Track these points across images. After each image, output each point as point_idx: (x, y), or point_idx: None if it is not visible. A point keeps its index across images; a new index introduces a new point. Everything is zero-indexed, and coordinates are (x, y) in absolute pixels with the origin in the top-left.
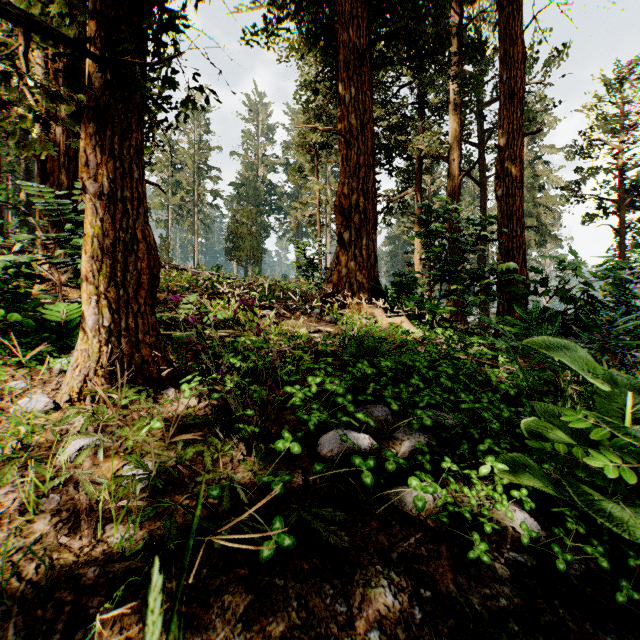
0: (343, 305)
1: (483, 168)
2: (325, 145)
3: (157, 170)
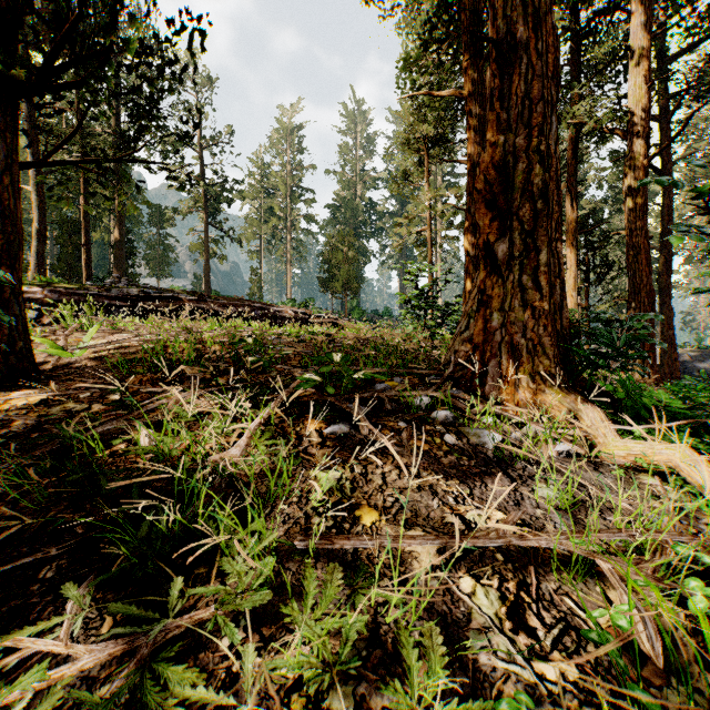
0: (496, 389)
1: (667, 149)
2: (438, 139)
3: (249, 198)
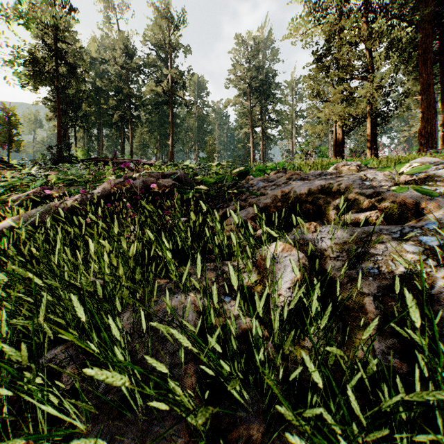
0: None
1: None
2: None
3: None
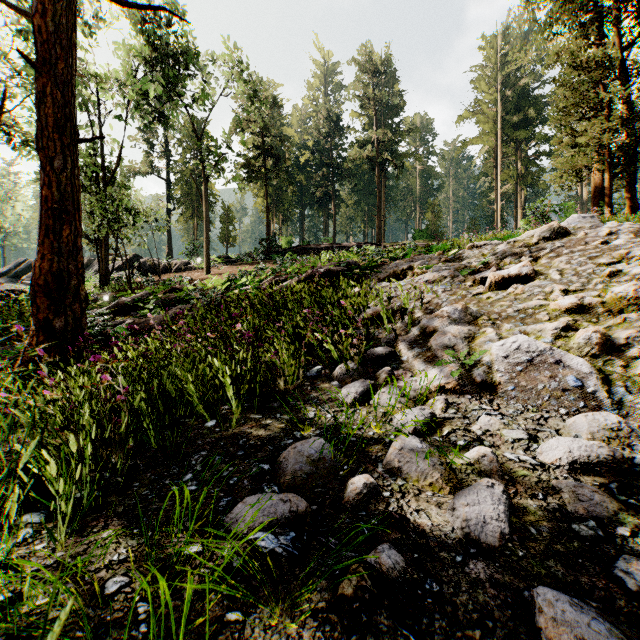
0: None
1: None
2: None
3: None
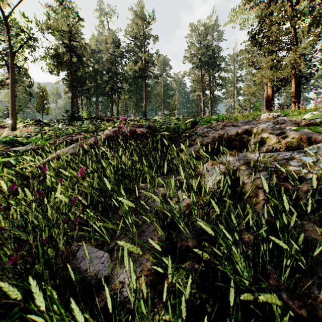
0: None
1: None
2: None
3: None
